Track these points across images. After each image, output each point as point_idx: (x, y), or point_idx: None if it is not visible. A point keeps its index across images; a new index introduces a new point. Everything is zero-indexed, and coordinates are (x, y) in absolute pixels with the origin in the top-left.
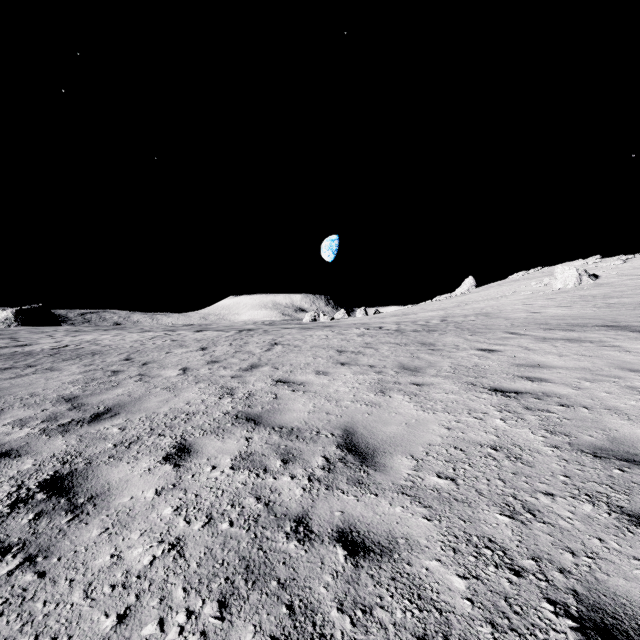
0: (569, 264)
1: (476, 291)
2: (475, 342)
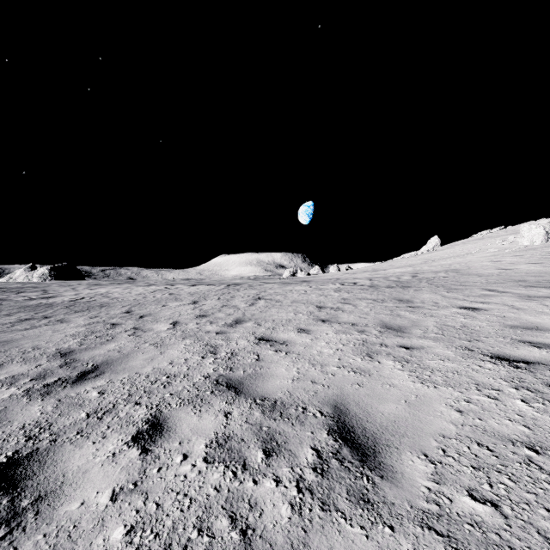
0: (533, 223)
1: (441, 249)
2: (454, 299)
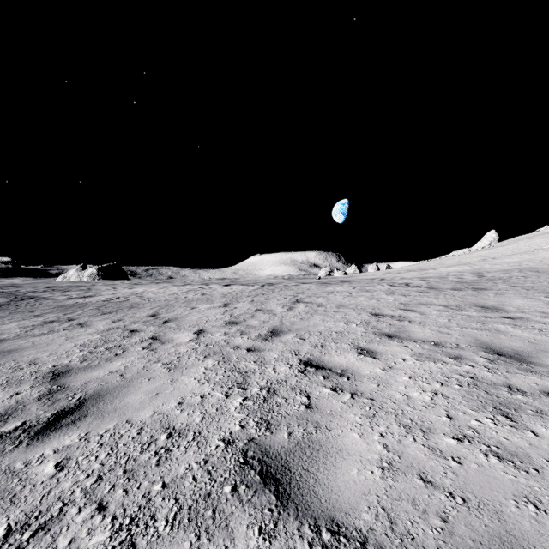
0: None
1: (500, 245)
2: None
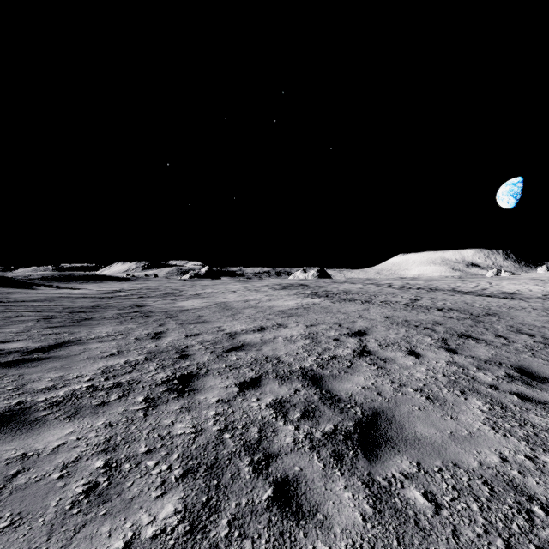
0: None
1: None
2: None
